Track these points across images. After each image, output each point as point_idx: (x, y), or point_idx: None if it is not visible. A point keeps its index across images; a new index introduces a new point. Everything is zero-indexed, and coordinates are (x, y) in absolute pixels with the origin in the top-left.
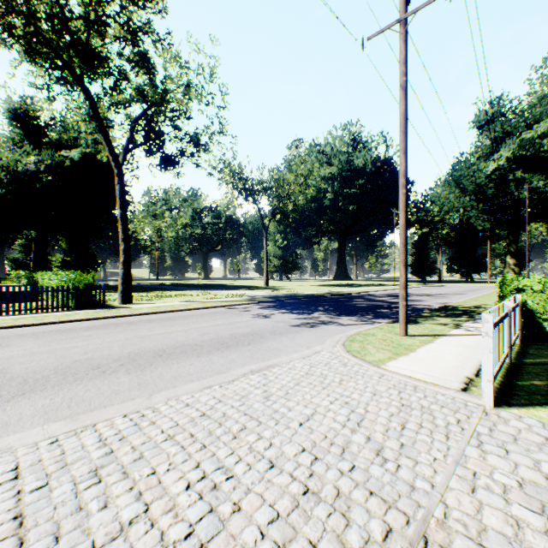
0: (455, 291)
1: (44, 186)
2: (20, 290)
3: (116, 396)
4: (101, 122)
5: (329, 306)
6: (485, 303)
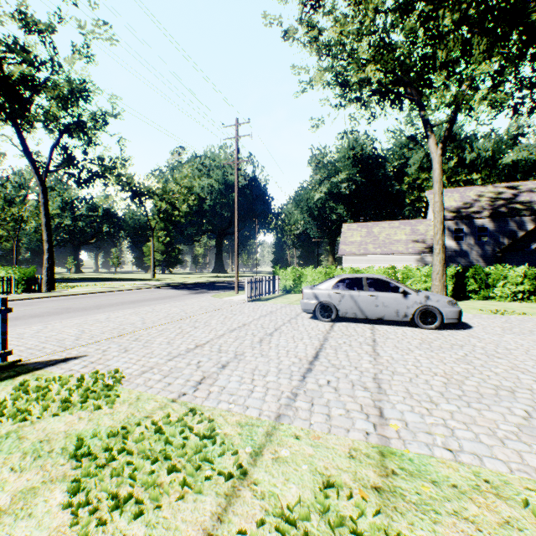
0: None
1: None
2: None
3: (136, 307)
4: (28, 149)
5: (207, 287)
6: None
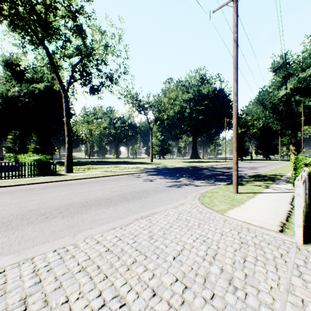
0: (261, 165)
1: (23, 104)
2: (5, 165)
3: (51, 235)
4: (54, 66)
5: (188, 174)
6: (280, 172)
